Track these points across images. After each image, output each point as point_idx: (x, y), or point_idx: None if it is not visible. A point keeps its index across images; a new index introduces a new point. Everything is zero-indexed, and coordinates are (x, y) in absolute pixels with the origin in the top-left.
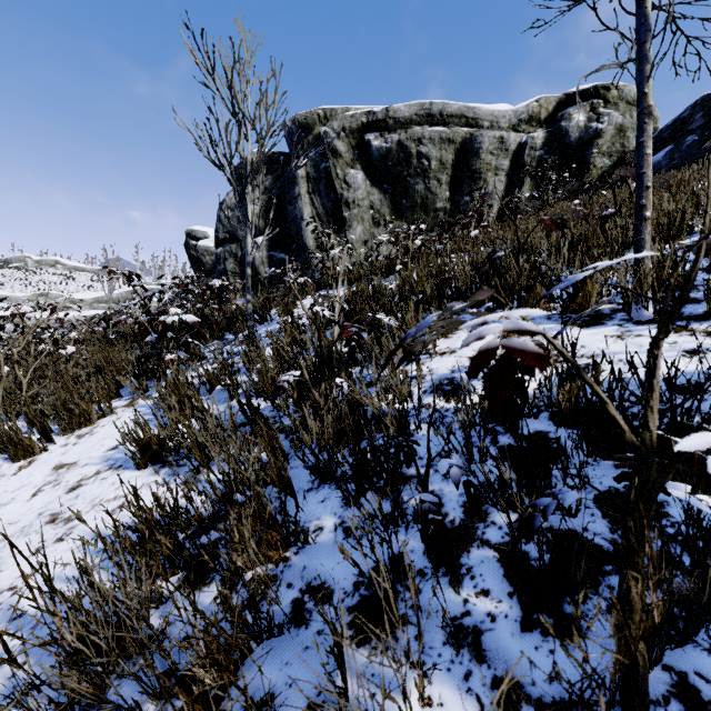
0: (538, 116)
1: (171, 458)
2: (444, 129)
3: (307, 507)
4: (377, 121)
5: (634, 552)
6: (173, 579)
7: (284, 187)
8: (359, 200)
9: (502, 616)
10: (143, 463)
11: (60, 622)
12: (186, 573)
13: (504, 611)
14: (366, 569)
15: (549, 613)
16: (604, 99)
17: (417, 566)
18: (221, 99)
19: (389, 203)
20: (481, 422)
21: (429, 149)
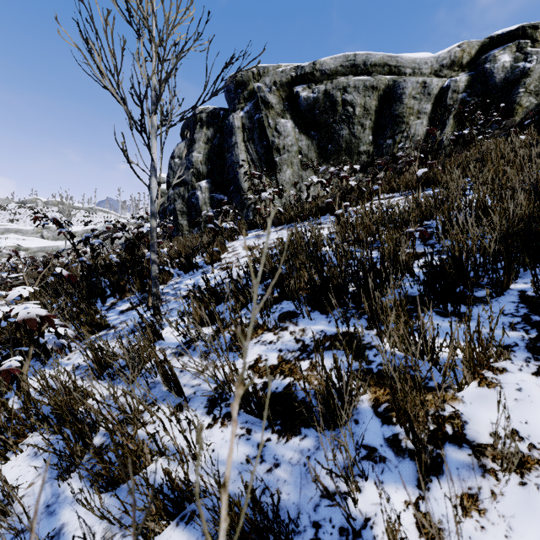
0: (460, 60)
1: None
2: (368, 77)
3: None
4: (304, 74)
5: None
6: None
7: (224, 137)
8: (288, 146)
9: None
10: None
11: None
12: None
13: None
14: None
15: None
16: (532, 38)
17: None
18: None
19: (316, 148)
20: None
21: (353, 96)
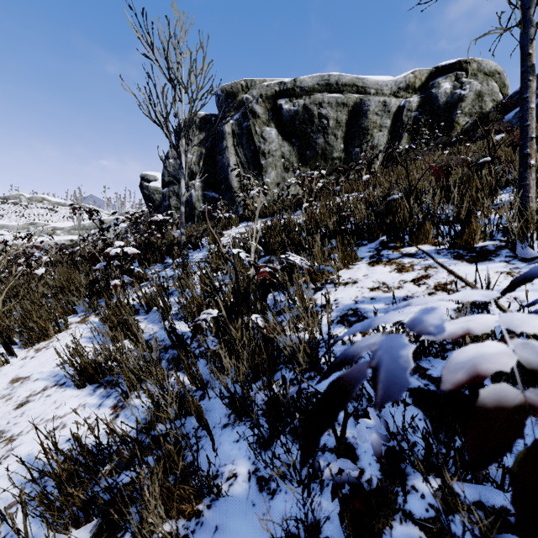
0: (413, 84)
1: (107, 378)
2: (340, 95)
3: (222, 446)
4: (287, 89)
5: None
6: (88, 527)
7: (215, 141)
8: (273, 151)
9: None
10: (82, 383)
11: None
12: (100, 521)
13: None
14: None
15: None
16: (466, 71)
17: None
18: (159, 68)
19: (296, 154)
20: None
21: (328, 111)
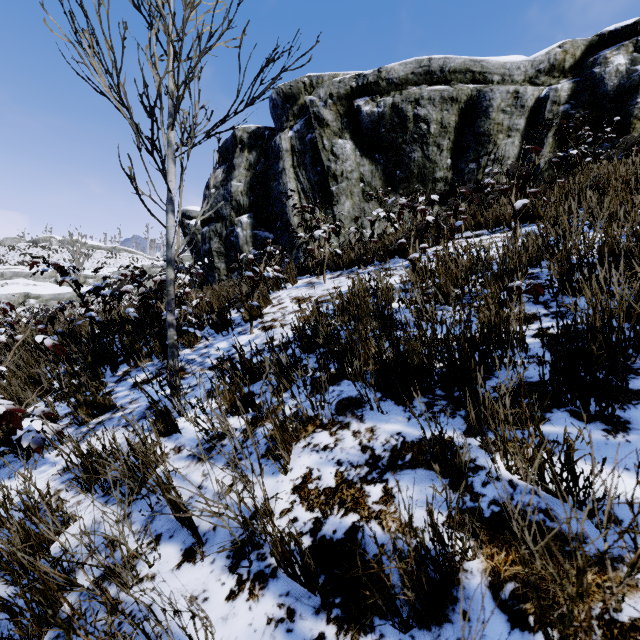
0: (561, 64)
1: None
2: (446, 87)
3: None
4: (367, 84)
5: None
6: None
7: (269, 162)
8: (347, 172)
9: None
10: None
11: None
12: None
13: None
14: None
15: None
16: None
17: None
18: None
19: (381, 175)
20: None
21: (428, 111)
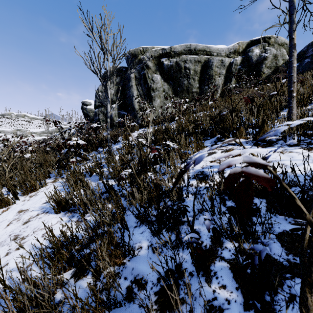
0: (238, 50)
1: (71, 208)
2: (196, 56)
3: (134, 235)
4: (166, 53)
5: (310, 279)
6: (69, 272)
7: (125, 82)
8: (158, 88)
9: (233, 300)
10: (58, 211)
11: (9, 301)
12: (75, 269)
13: (234, 298)
14: (163, 270)
15: (258, 300)
16: (268, 43)
17: (188, 270)
18: (96, 42)
19: (171, 89)
20: (217, 194)
21: (189, 65)
